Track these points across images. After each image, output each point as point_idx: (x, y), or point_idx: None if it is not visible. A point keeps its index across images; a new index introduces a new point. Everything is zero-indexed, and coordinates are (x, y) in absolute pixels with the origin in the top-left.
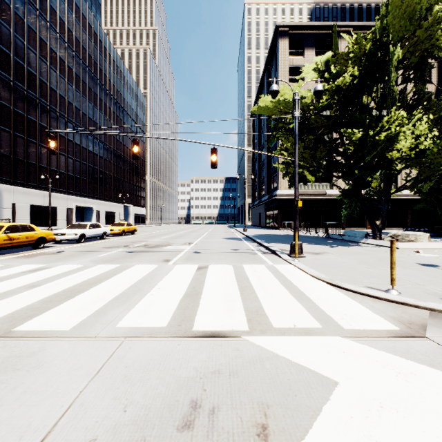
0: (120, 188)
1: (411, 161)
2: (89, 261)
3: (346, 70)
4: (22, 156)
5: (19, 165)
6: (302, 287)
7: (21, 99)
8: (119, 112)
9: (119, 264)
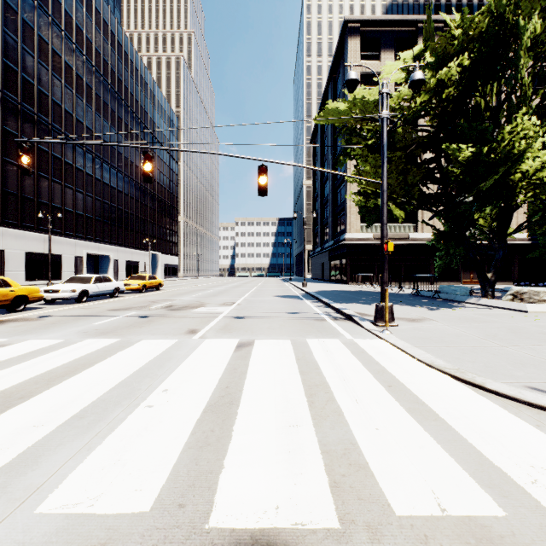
0: (145, 232)
1: (540, 188)
2: (76, 332)
3: (450, 58)
4: (14, 188)
5: (11, 200)
6: (414, 387)
7: (12, 114)
8: (144, 135)
9: (119, 337)
